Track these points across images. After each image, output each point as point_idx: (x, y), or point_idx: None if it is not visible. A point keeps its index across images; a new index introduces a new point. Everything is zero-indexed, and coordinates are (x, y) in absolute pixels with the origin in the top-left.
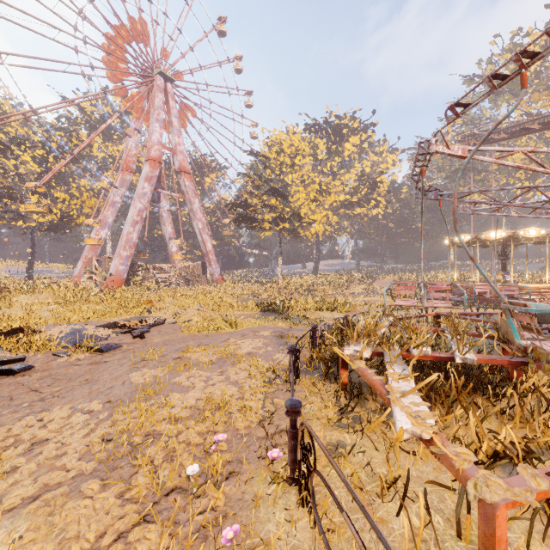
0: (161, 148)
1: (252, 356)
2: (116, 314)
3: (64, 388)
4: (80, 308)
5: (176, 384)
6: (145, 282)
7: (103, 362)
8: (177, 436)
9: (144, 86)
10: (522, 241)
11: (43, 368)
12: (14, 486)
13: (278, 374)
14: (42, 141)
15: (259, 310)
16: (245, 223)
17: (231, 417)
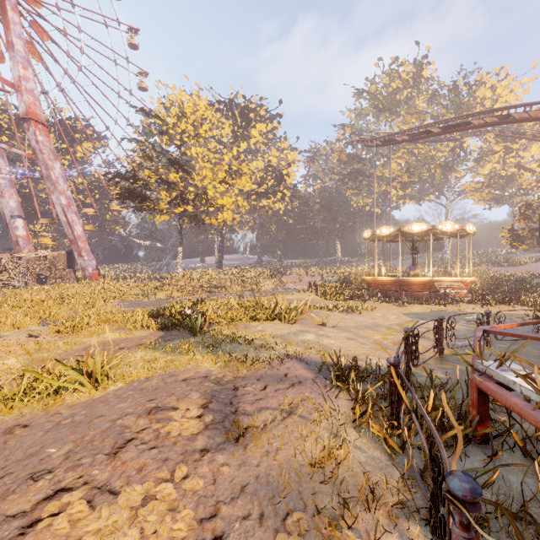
0: None
1: None
2: None
3: None
4: None
5: None
6: None
7: None
8: None
9: None
10: (426, 237)
11: None
12: None
13: None
14: None
15: (156, 327)
16: (132, 200)
17: None
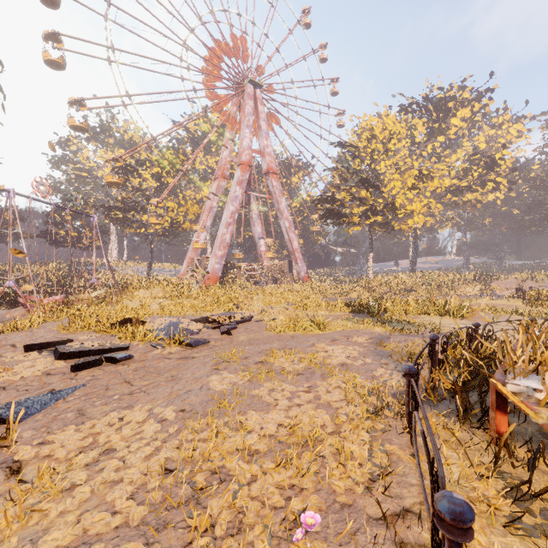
0: (250, 152)
1: (346, 368)
2: (209, 309)
3: (151, 382)
4: (181, 302)
5: (256, 397)
6: (237, 279)
7: (190, 357)
8: (250, 485)
9: (236, 97)
10: None
11: (140, 358)
12: (60, 518)
13: (384, 400)
14: (158, 160)
15: (349, 311)
16: (332, 218)
17: (324, 464)
